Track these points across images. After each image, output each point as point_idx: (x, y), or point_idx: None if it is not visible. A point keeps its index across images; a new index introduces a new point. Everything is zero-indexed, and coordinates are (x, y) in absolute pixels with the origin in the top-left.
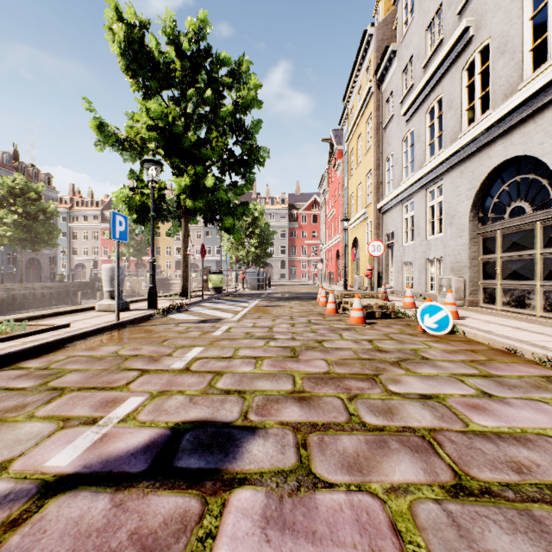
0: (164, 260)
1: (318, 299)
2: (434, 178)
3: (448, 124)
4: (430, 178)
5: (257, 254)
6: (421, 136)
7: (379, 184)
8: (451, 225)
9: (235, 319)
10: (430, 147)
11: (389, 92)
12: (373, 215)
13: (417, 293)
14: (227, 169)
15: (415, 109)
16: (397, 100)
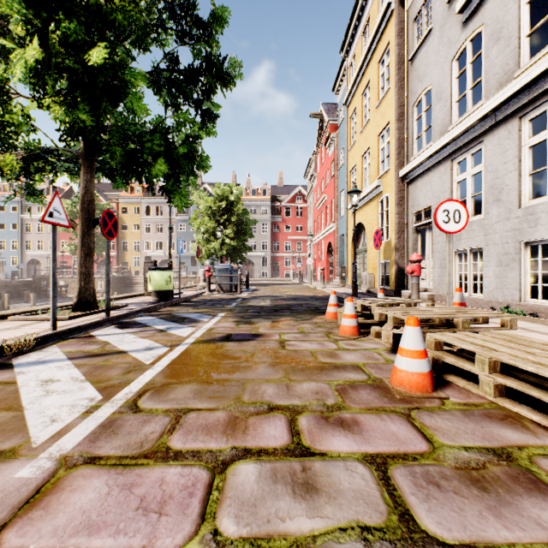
0: (132, 255)
1: (329, 315)
2: None
3: None
4: (542, 88)
5: (233, 248)
6: (506, 28)
7: (401, 141)
8: None
9: (33, 474)
10: (473, 90)
11: (421, 1)
12: (392, 186)
13: (497, 302)
14: (165, 85)
15: None
16: (439, 2)
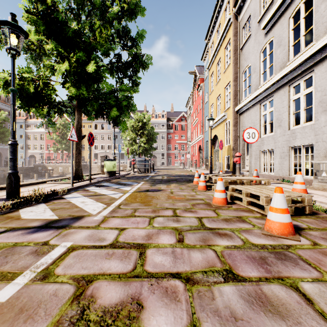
0: (87, 153)
1: (195, 182)
2: (301, 72)
3: (323, 15)
4: (297, 73)
5: (145, 148)
6: (283, 40)
7: (236, 92)
8: (326, 112)
9: (99, 218)
10: None
11: (246, 19)
12: (231, 116)
13: (279, 177)
14: (115, 70)
15: (276, 19)
16: (254, 21)
